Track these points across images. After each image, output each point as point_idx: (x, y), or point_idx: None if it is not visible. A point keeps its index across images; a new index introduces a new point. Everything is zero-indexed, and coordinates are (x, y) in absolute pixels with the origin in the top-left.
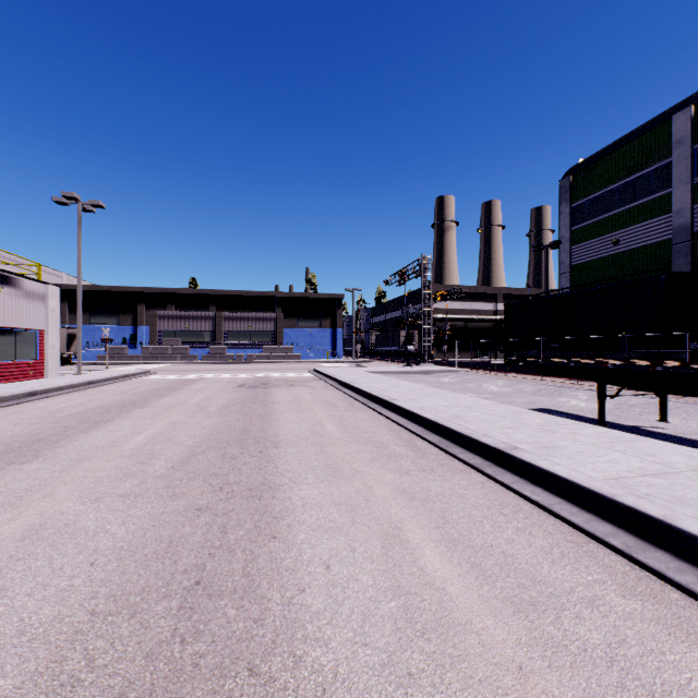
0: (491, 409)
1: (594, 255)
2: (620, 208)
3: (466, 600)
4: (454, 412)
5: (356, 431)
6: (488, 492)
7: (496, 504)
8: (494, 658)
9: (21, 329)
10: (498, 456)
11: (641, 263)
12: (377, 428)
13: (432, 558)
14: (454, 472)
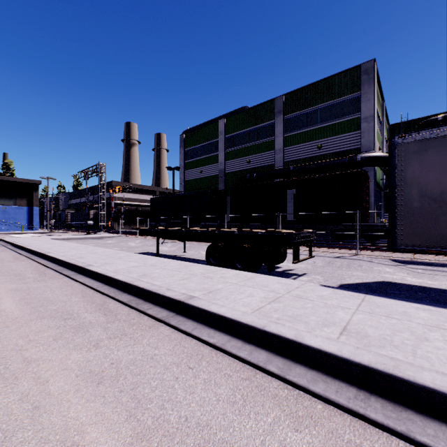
0: (106, 253)
1: (194, 177)
2: (202, 156)
3: (12, 310)
4: (82, 256)
5: (7, 271)
6: (64, 283)
7: (63, 286)
8: (9, 318)
9: None
10: (82, 270)
11: (210, 183)
12: (26, 268)
13: (8, 304)
14: (55, 279)
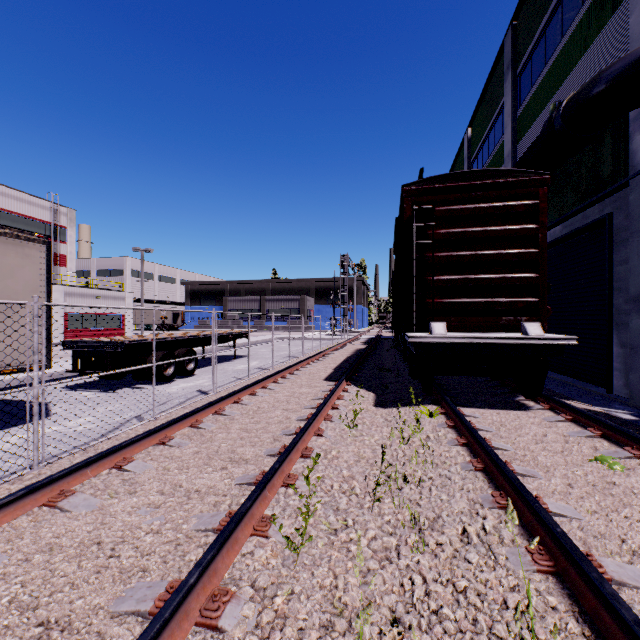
0: None
1: None
2: None
3: None
4: None
5: None
6: None
7: None
8: None
9: (112, 314)
10: None
11: None
12: None
13: None
14: None
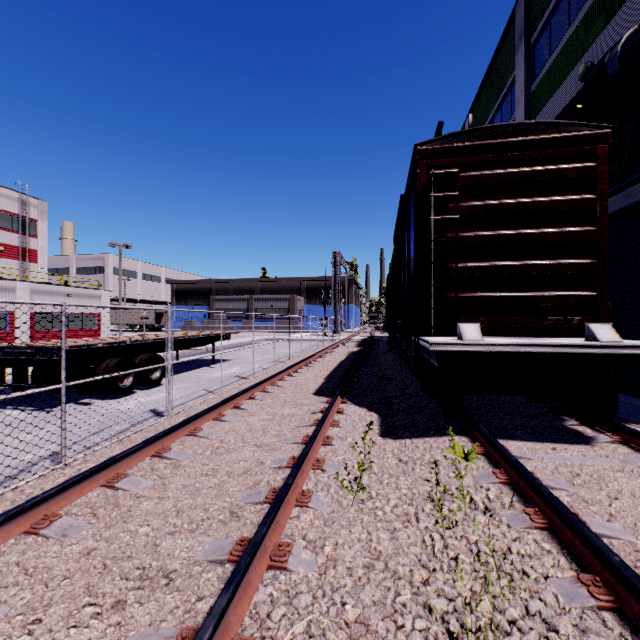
0: None
1: None
2: None
3: None
4: None
5: None
6: None
7: None
8: None
9: (86, 314)
10: None
11: None
12: None
13: None
14: None
